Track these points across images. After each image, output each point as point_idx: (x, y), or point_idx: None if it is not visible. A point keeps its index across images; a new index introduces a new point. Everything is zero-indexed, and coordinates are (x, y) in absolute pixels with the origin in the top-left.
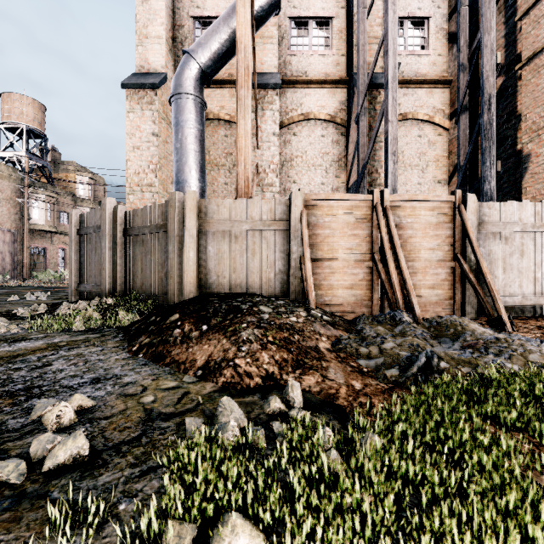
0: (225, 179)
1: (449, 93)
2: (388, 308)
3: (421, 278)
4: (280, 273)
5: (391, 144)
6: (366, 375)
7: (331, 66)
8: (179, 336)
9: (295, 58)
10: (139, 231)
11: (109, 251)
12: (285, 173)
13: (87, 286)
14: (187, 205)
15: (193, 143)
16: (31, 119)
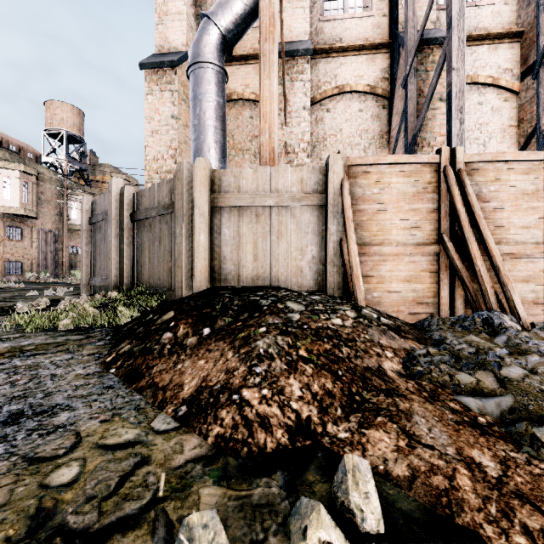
0: (250, 165)
1: (519, 49)
2: (461, 309)
3: (509, 267)
4: (314, 261)
5: (456, 99)
6: (491, 433)
7: (370, 30)
8: (169, 343)
9: (328, 24)
10: (146, 214)
11: (115, 238)
12: (316, 156)
13: (96, 280)
14: (197, 176)
15: (212, 118)
16: (70, 125)
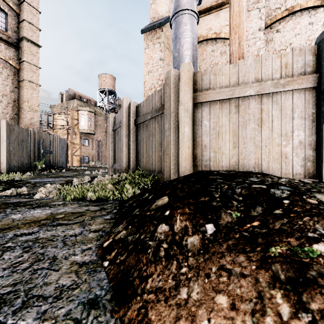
0: None
1: None
2: None
3: None
4: (302, 146)
5: None
6: None
7: None
8: (165, 240)
9: None
10: (144, 118)
11: (125, 137)
12: None
13: (116, 165)
14: (182, 78)
15: (188, 49)
16: (109, 85)
